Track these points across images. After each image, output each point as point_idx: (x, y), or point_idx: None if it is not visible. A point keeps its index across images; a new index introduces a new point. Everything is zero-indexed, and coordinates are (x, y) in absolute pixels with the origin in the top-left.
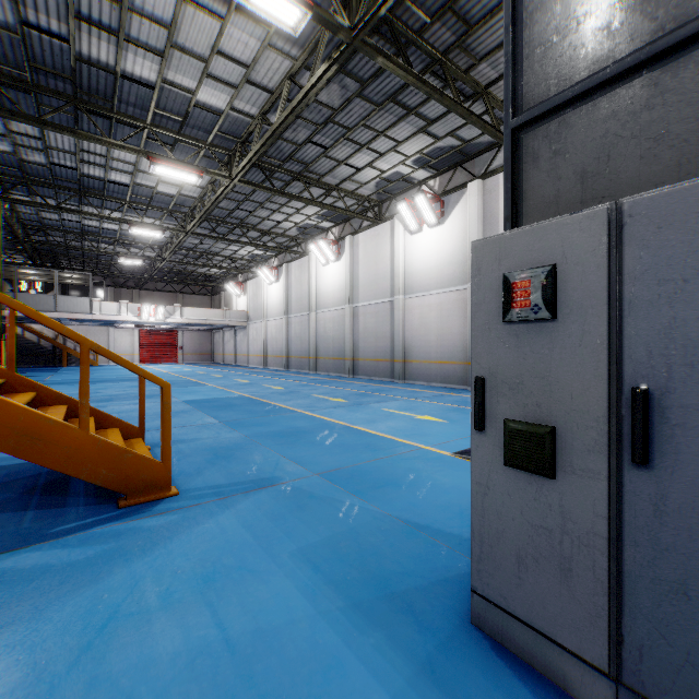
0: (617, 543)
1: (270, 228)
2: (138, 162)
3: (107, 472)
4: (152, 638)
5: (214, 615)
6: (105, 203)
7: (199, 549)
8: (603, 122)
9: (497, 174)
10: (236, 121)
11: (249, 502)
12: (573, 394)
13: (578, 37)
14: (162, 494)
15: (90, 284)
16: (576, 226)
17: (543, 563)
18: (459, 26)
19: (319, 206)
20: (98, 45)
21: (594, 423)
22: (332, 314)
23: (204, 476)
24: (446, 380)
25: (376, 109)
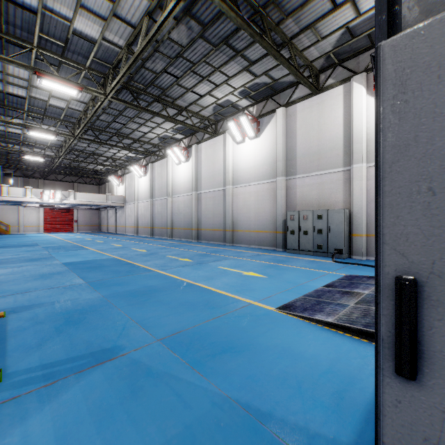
0: None
1: (139, 137)
2: (30, 78)
3: None
4: None
5: None
6: (8, 112)
7: None
8: None
9: (295, 103)
10: (108, 50)
11: (78, 389)
12: None
13: None
14: None
15: (0, 174)
16: None
17: None
18: None
19: (173, 121)
20: None
21: None
22: (183, 198)
23: (43, 350)
24: (261, 243)
25: (213, 49)
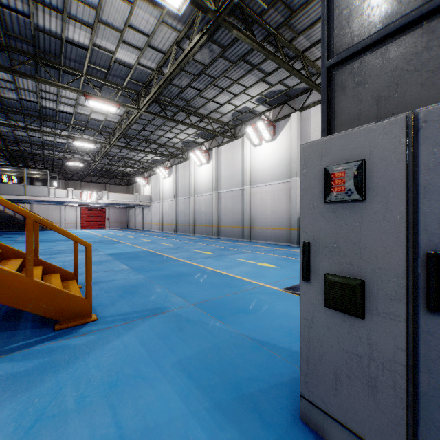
0: (413, 369)
1: (164, 142)
2: (78, 98)
3: (46, 306)
4: (66, 435)
5: (114, 415)
6: (57, 125)
7: (108, 362)
8: (393, 60)
9: (309, 108)
10: (142, 72)
11: (145, 325)
12: (378, 256)
13: (374, 1)
14: (85, 320)
15: (48, 178)
16: (380, 131)
17: (354, 380)
18: (286, 11)
19: (196, 128)
20: (50, 20)
21: (395, 278)
22: (204, 197)
23: (116, 306)
24: (277, 240)
25: (232, 65)
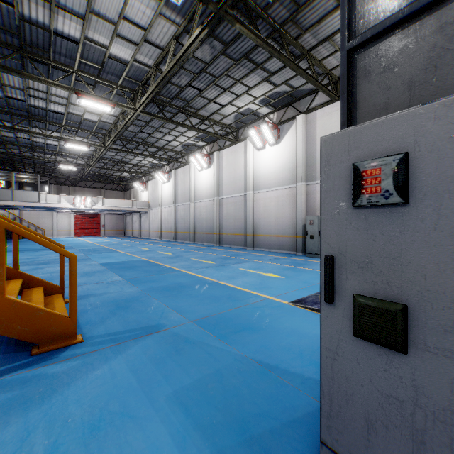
0: None
1: (163, 146)
2: (69, 97)
3: (22, 327)
4: None
5: None
6: (47, 126)
7: (90, 395)
8: (429, 38)
9: (315, 110)
10: (138, 69)
11: (138, 348)
12: (427, 275)
13: None
14: (69, 341)
15: (38, 182)
16: (429, 115)
17: (393, 430)
18: (291, 6)
19: (196, 131)
20: (36, 9)
21: (451, 304)
22: (205, 203)
23: (106, 325)
24: (281, 248)
25: (234, 64)
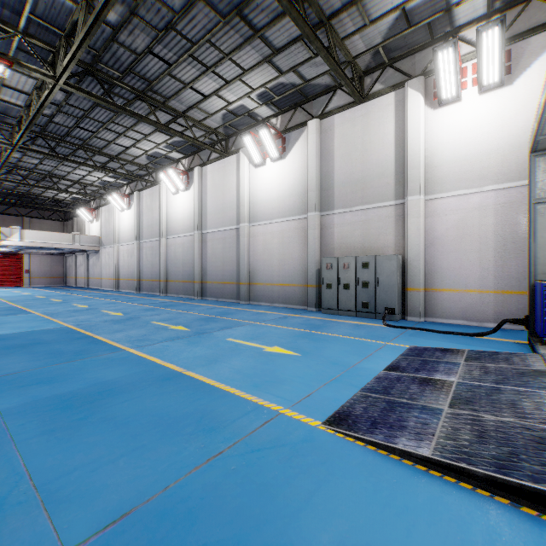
0: None
1: (118, 154)
2: None
3: None
4: None
5: None
6: None
7: None
8: None
9: (332, 115)
10: (54, 5)
11: None
12: None
13: None
14: None
15: None
16: None
17: None
18: None
19: (165, 130)
20: None
21: None
22: (182, 239)
23: None
24: (287, 301)
25: (221, 22)
